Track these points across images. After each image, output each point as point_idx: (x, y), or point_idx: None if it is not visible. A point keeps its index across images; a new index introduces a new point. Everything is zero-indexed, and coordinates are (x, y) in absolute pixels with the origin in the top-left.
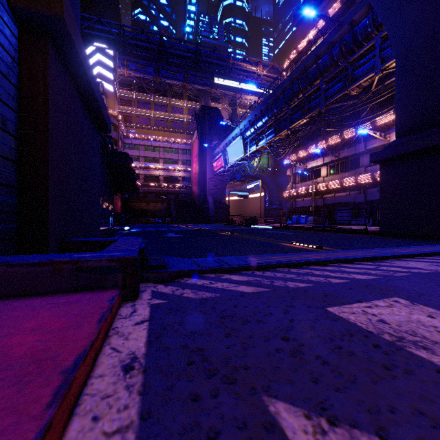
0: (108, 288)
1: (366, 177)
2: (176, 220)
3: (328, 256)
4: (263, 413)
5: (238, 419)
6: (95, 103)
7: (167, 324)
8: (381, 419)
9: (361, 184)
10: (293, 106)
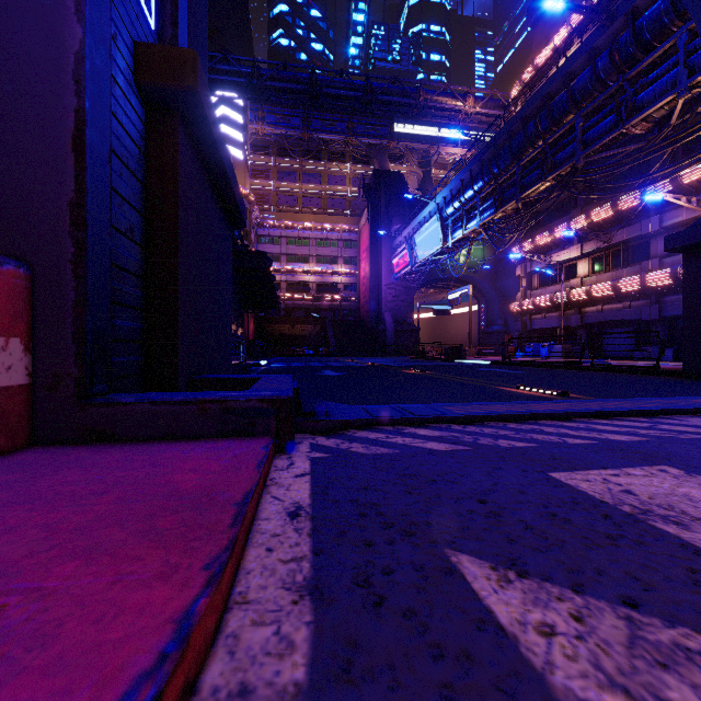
0: (259, 435)
1: (661, 275)
2: (335, 351)
3: (573, 406)
4: (443, 561)
5: (415, 563)
6: (228, 190)
7: (333, 479)
8: (582, 578)
9: (651, 288)
10: (526, 162)
